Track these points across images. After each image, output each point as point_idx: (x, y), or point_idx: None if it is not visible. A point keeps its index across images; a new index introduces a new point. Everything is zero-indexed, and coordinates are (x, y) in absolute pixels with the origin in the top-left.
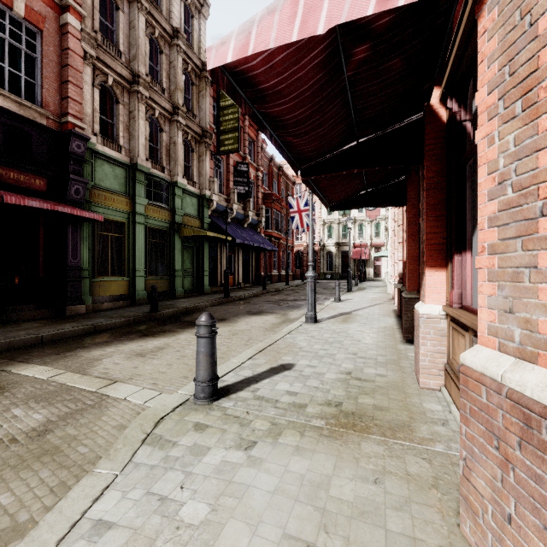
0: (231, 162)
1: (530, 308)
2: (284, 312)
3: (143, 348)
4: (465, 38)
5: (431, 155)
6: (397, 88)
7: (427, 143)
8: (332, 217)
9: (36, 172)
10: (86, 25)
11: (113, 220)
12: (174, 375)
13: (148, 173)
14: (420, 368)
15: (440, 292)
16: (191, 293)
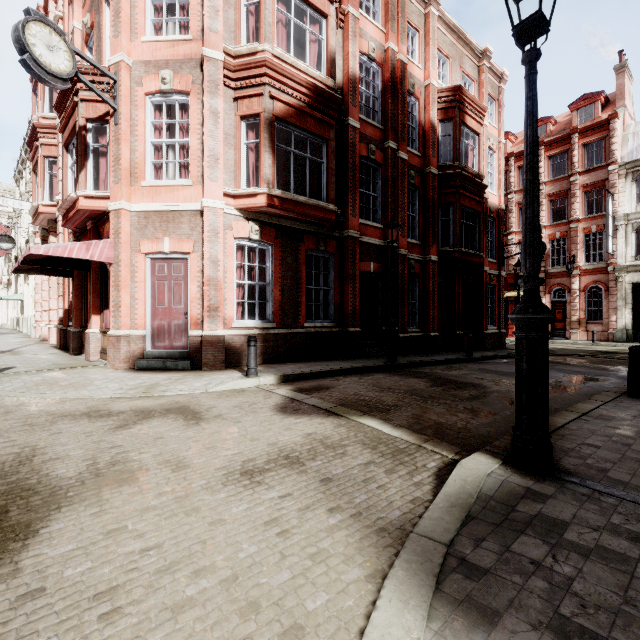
0: None
1: (118, 322)
2: None
3: None
4: None
5: (95, 271)
6: None
7: (93, 266)
8: None
9: None
10: None
11: None
12: None
13: None
14: (91, 354)
15: (98, 324)
16: None
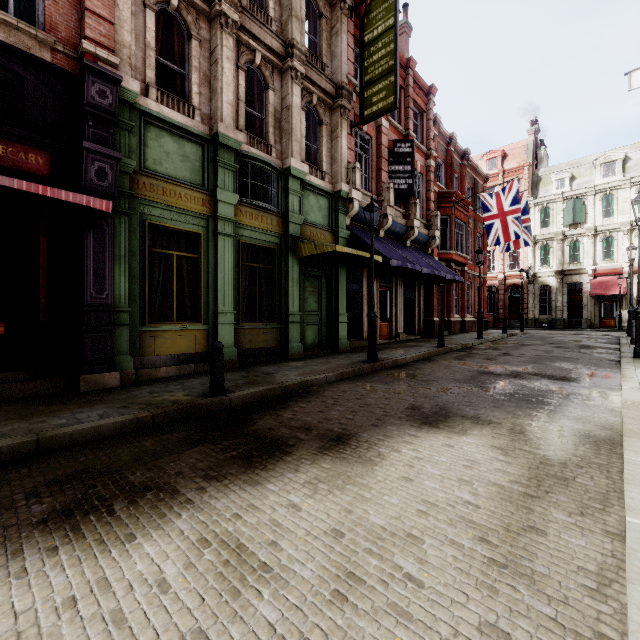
0: (383, 142)
1: None
2: (510, 420)
3: None
4: None
5: None
6: None
7: None
8: (550, 231)
9: (27, 140)
10: None
11: (179, 229)
12: None
13: (241, 154)
14: None
15: None
16: (316, 350)
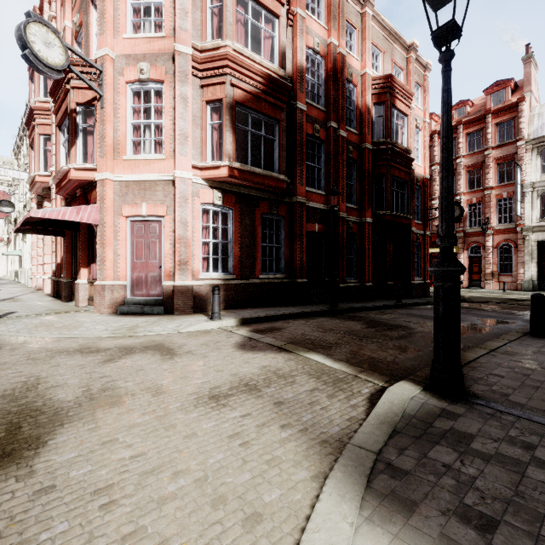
0: None
1: (104, 274)
2: None
3: None
4: None
5: (83, 231)
6: None
7: (82, 227)
8: None
9: None
10: None
11: None
12: None
13: None
14: (80, 301)
15: (86, 276)
16: None
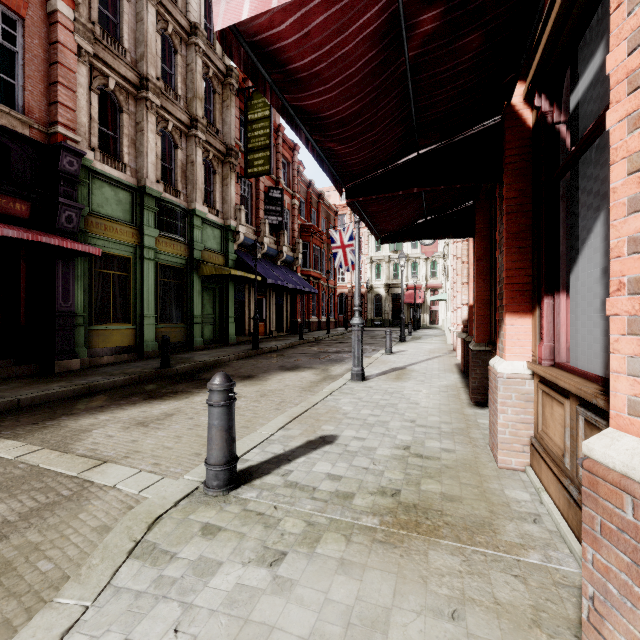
0: (261, 187)
1: None
2: (324, 367)
3: (146, 414)
4: (565, 7)
5: (512, 170)
6: (471, 78)
7: (508, 153)
8: (382, 254)
9: (16, 194)
10: (81, 14)
11: (115, 254)
12: (183, 452)
13: (159, 199)
14: (499, 443)
15: (524, 345)
16: (212, 344)
